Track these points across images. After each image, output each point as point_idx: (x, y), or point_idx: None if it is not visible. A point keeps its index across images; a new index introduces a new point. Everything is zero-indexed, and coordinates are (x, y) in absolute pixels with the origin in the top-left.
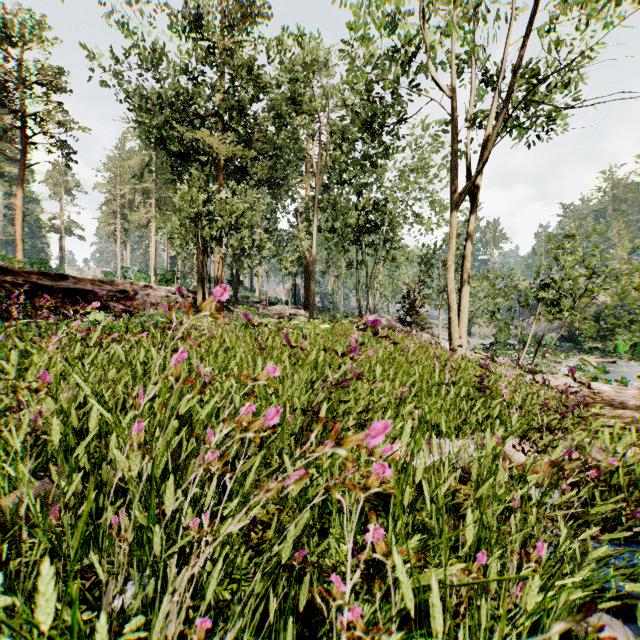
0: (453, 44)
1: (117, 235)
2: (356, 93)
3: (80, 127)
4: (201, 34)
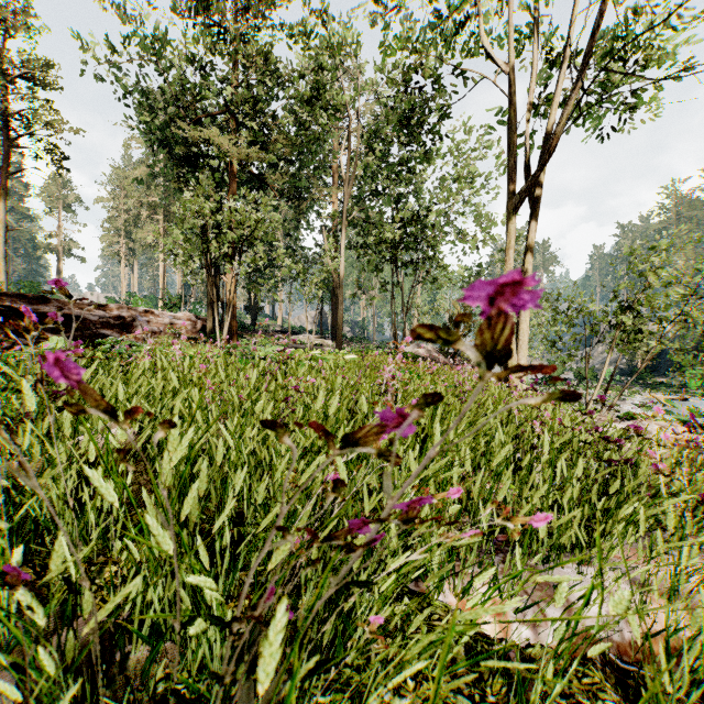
0: (512, 6)
1: (121, 256)
2: (391, 83)
3: (72, 128)
4: (210, 18)
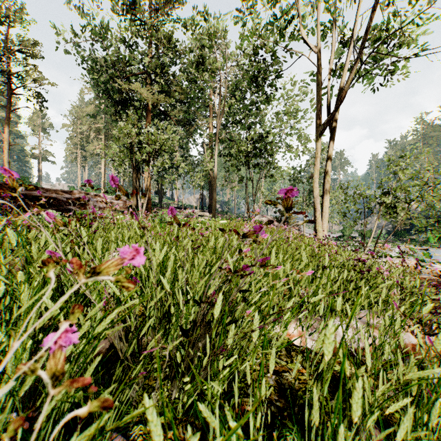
0: (318, 13)
1: (78, 160)
2: (246, 56)
3: (49, 82)
4: (135, 15)
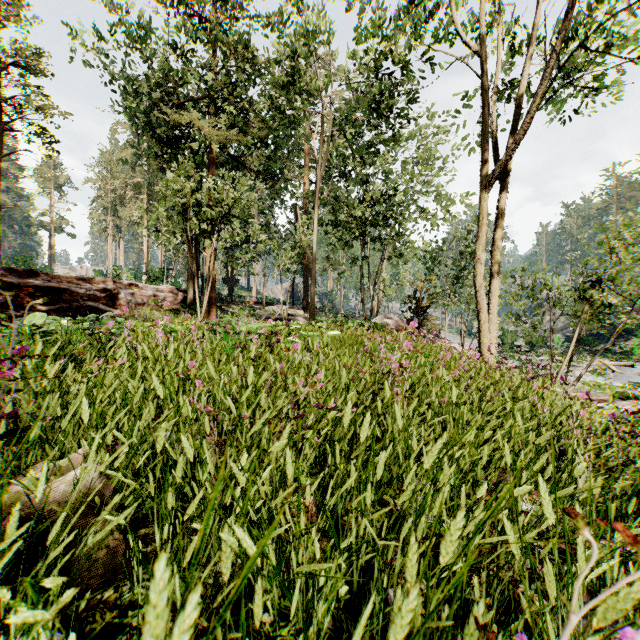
0: None
1: (108, 232)
2: (362, 70)
3: (61, 113)
4: (191, 9)
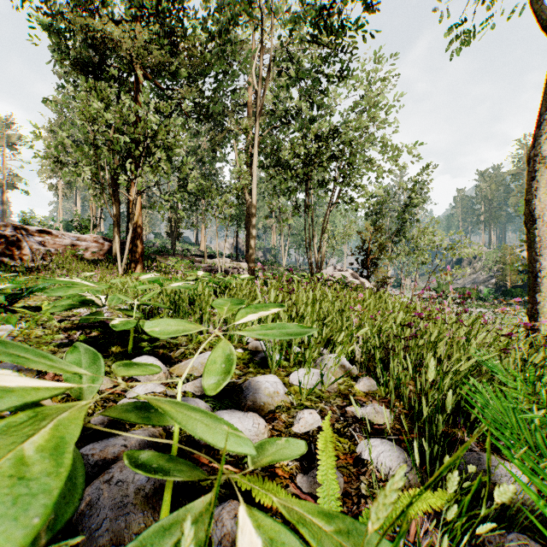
0: None
1: (58, 188)
2: None
3: None
4: None
